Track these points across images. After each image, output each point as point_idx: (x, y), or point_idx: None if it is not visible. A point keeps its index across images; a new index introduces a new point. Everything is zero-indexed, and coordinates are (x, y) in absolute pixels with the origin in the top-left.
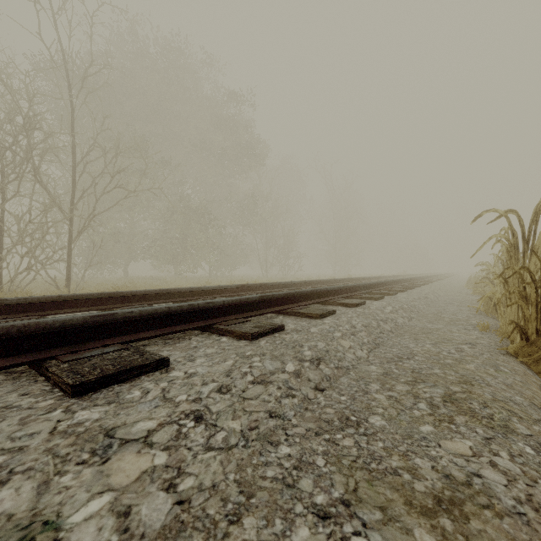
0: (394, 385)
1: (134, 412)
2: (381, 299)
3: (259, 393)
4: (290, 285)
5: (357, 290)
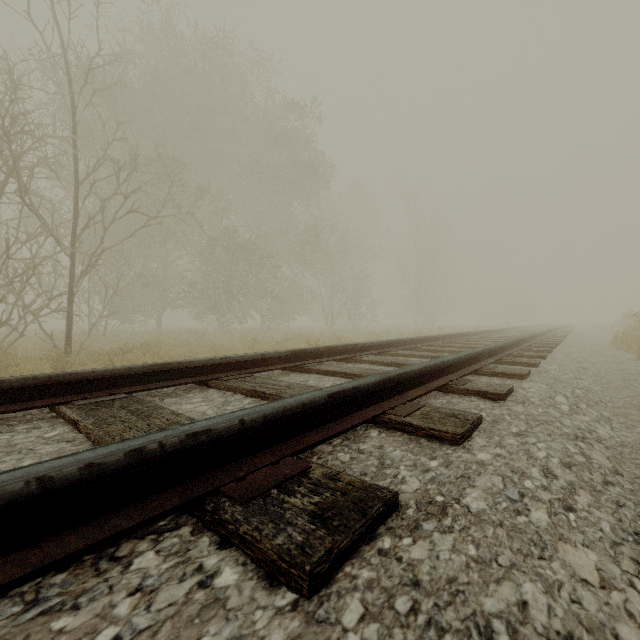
0: None
1: None
2: (528, 376)
3: None
4: (370, 347)
5: (481, 358)
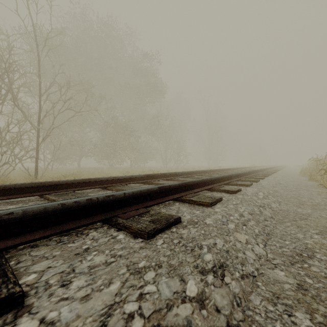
0: (325, 315)
1: None
2: (251, 186)
3: None
4: (182, 174)
5: (231, 178)
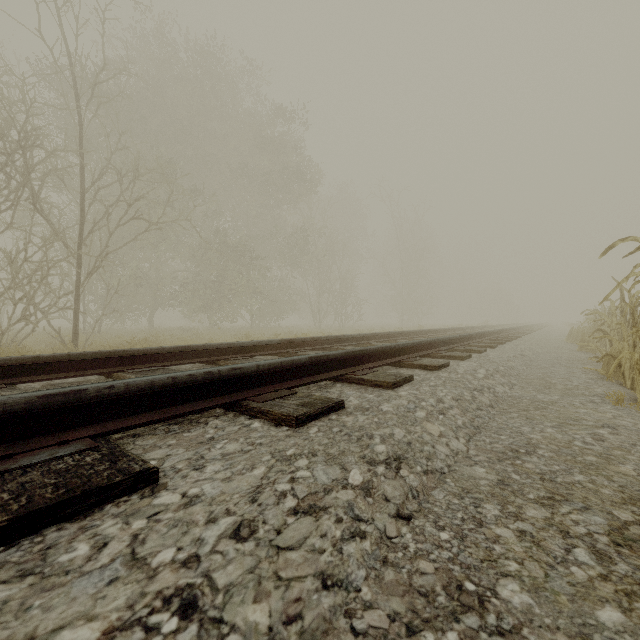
0: (521, 506)
1: (60, 601)
2: (468, 358)
3: (305, 534)
4: (349, 339)
5: (436, 346)
